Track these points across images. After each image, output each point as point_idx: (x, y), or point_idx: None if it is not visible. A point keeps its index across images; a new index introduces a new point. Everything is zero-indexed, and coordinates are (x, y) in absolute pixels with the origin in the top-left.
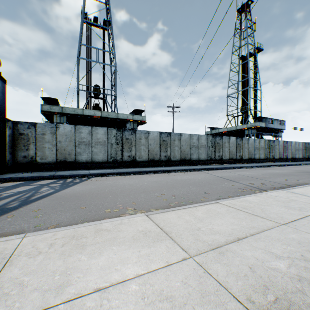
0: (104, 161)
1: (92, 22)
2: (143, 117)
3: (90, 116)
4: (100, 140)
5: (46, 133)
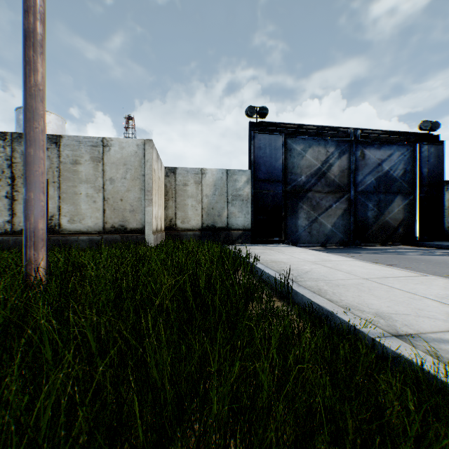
0: None
1: None
2: None
3: None
4: None
5: None
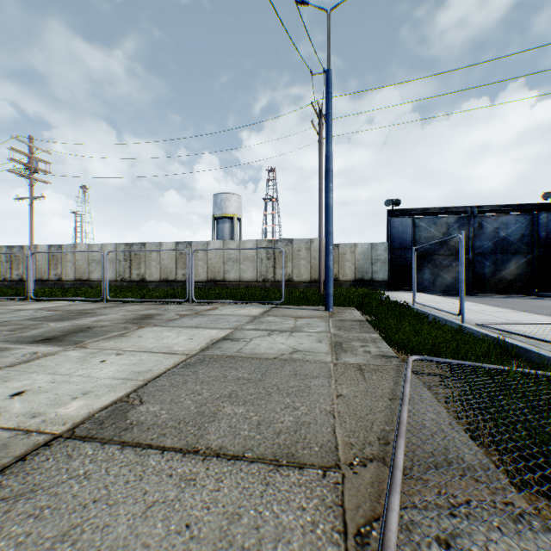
0: None
1: None
2: None
3: None
4: None
5: None
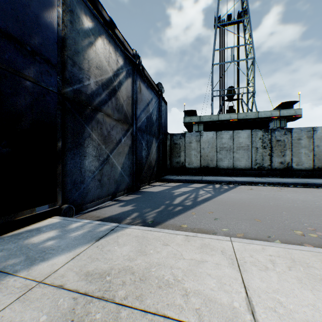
0: (247, 167)
1: (226, 22)
2: (295, 110)
3: (225, 120)
4: (242, 144)
5: (192, 142)
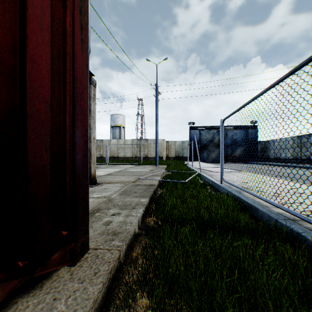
0: (290, 158)
1: None
2: None
3: None
4: (289, 145)
5: (271, 145)
